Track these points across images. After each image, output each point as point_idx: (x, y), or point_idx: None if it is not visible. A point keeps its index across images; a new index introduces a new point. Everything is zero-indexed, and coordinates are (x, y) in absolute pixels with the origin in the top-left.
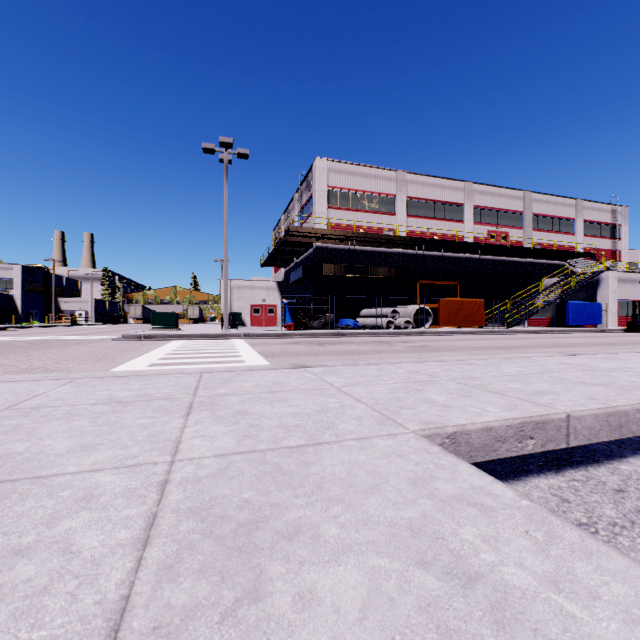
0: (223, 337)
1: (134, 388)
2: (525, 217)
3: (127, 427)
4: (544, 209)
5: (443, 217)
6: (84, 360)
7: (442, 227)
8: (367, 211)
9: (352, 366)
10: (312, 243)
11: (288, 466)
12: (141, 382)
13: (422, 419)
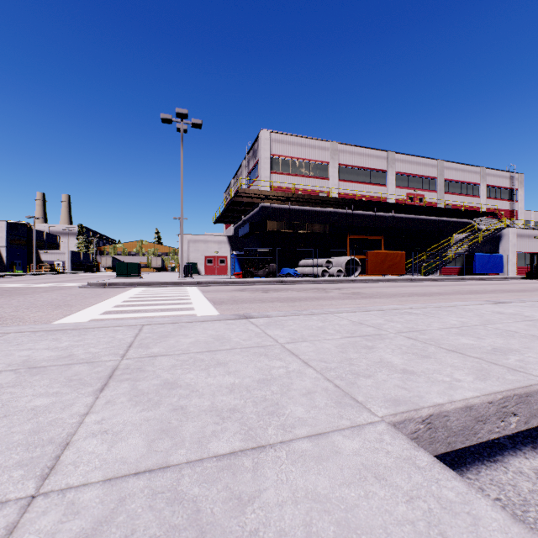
0: (179, 284)
1: (61, 346)
2: (438, 182)
3: (12, 414)
4: (454, 175)
5: (369, 181)
6: (43, 308)
7: (368, 190)
8: (305, 176)
9: (295, 316)
10: (257, 203)
11: (210, 509)
12: (73, 338)
13: (387, 395)
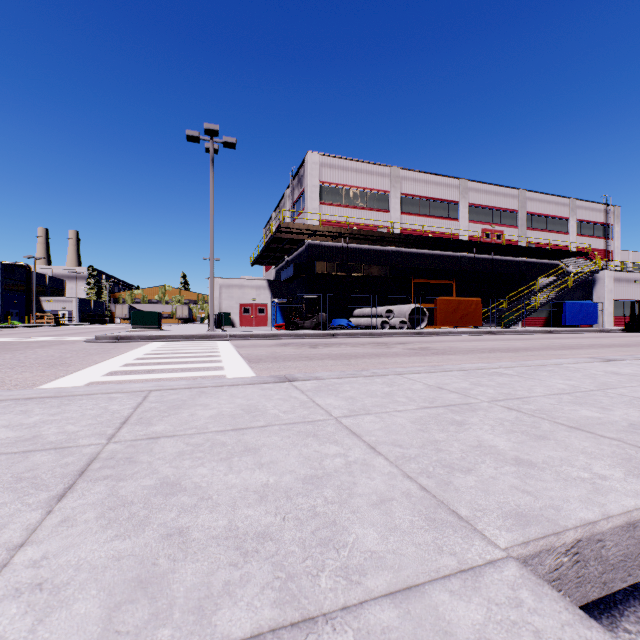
0: (207, 338)
1: (27, 422)
2: (520, 216)
3: None
4: (538, 208)
5: (438, 215)
6: (32, 367)
7: (437, 225)
8: (360, 208)
9: (353, 378)
10: (304, 240)
11: None
12: (50, 409)
13: (504, 505)
